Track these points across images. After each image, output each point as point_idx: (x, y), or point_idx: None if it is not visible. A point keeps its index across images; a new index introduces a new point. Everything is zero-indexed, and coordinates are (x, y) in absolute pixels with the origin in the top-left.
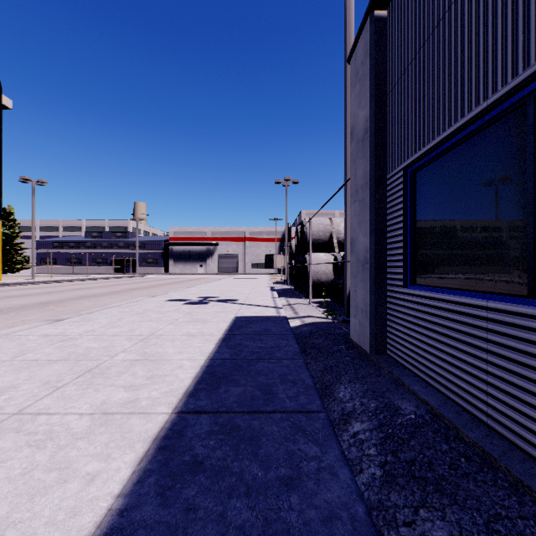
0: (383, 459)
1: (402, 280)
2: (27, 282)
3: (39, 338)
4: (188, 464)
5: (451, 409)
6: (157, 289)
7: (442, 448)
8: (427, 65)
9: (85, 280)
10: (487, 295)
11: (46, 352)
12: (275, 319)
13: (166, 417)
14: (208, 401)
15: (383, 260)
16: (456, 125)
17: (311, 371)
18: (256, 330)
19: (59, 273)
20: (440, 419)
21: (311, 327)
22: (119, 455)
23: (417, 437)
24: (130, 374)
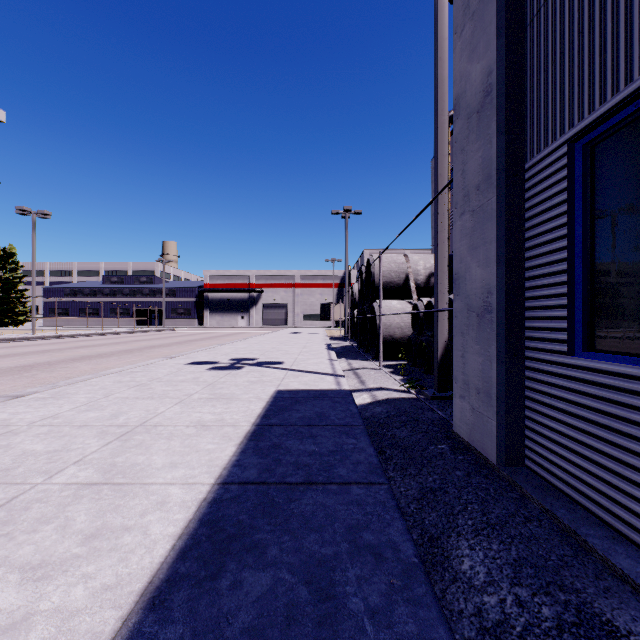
0: None
1: (565, 341)
2: (23, 338)
3: None
4: None
5: None
6: (183, 347)
7: None
8: None
9: (98, 335)
10: None
11: None
12: (333, 395)
13: None
14: (187, 628)
15: (519, 307)
16: None
17: (397, 497)
18: (306, 416)
19: (70, 326)
20: None
21: (386, 406)
22: None
23: None
24: (57, 526)
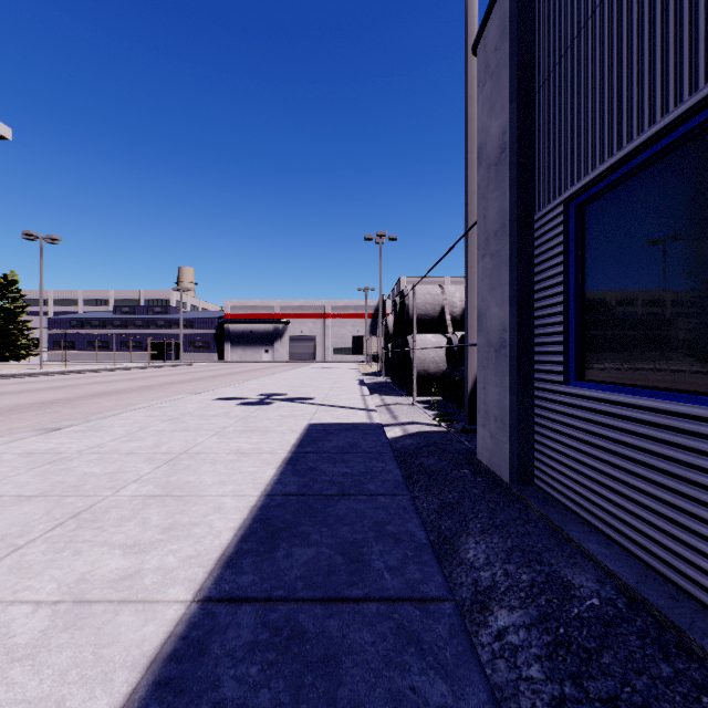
0: (558, 690)
1: (562, 373)
2: (31, 373)
3: (18, 458)
4: None
5: (660, 590)
6: (206, 383)
7: (662, 672)
8: (608, 33)
9: (111, 371)
10: None
11: (20, 481)
12: (365, 428)
13: (180, 610)
14: (256, 576)
15: (529, 343)
16: (664, 119)
17: (420, 511)
18: (338, 445)
19: (78, 361)
20: (644, 607)
21: (417, 438)
22: (79, 701)
23: (612, 647)
24: (137, 522)
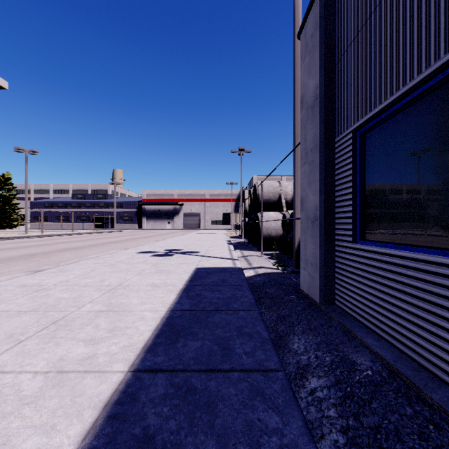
0: (345, 423)
1: (351, 235)
2: (20, 236)
3: (16, 289)
4: (138, 439)
5: (408, 366)
6: (131, 242)
7: (406, 412)
8: (379, 29)
9: (71, 235)
10: (447, 252)
11: (19, 302)
12: (231, 270)
13: (121, 376)
14: (166, 357)
15: (332, 217)
16: (411, 82)
17: (265, 320)
18: (214, 280)
19: (49, 229)
20: (398, 375)
21: (263, 277)
22: (64, 426)
23: (378, 398)
24: (92, 326)
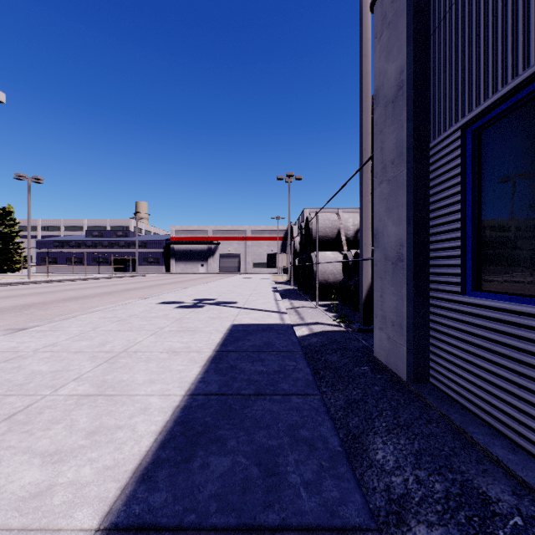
0: None
1: (459, 284)
2: (20, 282)
3: None
4: None
5: None
6: (154, 289)
7: None
8: None
9: (83, 280)
10: None
11: None
12: (278, 328)
13: None
14: (169, 494)
15: (424, 257)
16: None
17: (328, 406)
18: (256, 344)
19: (59, 272)
20: None
21: (321, 337)
22: None
23: None
24: (65, 425)
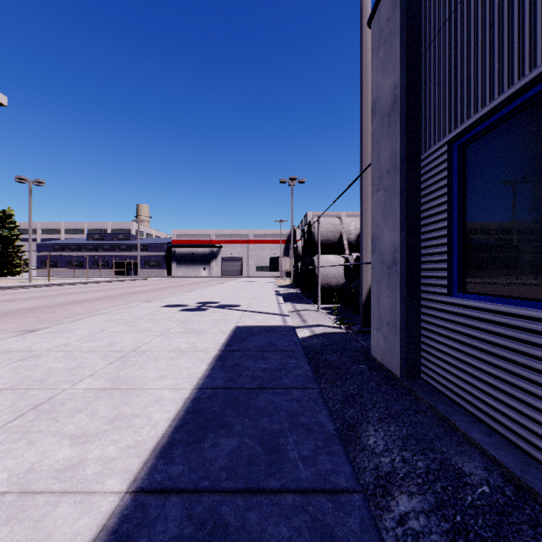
0: None
1: (446, 286)
2: (22, 286)
3: None
4: None
5: None
6: (157, 293)
7: None
8: None
9: (84, 284)
10: None
11: None
12: (280, 330)
13: (114, 502)
14: (185, 466)
15: (416, 261)
16: None
17: (327, 400)
18: (259, 344)
19: (59, 276)
20: (530, 495)
21: (322, 338)
22: None
23: (508, 537)
24: (87, 414)
